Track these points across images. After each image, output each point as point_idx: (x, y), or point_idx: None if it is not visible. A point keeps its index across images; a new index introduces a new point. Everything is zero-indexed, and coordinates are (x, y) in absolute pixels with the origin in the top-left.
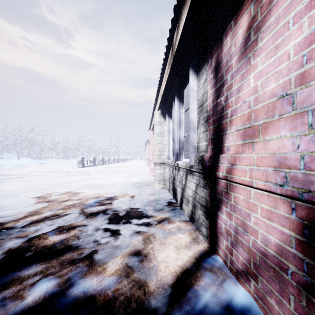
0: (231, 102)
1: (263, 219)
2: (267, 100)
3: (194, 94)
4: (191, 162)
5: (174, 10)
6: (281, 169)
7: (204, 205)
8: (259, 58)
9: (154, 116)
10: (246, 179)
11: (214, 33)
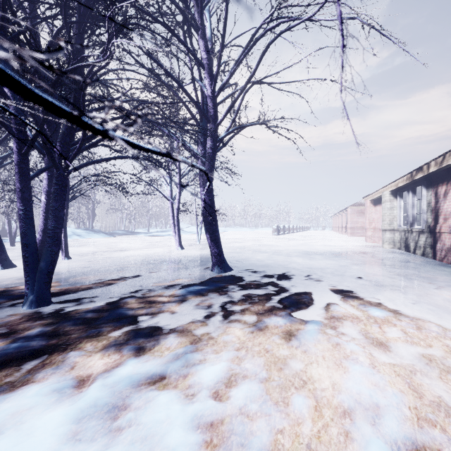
0: (440, 208)
1: (447, 240)
2: (448, 212)
3: (424, 197)
4: (423, 228)
5: (415, 169)
6: (449, 228)
7: (430, 244)
8: (447, 201)
9: (384, 195)
10: (444, 231)
11: (435, 180)
